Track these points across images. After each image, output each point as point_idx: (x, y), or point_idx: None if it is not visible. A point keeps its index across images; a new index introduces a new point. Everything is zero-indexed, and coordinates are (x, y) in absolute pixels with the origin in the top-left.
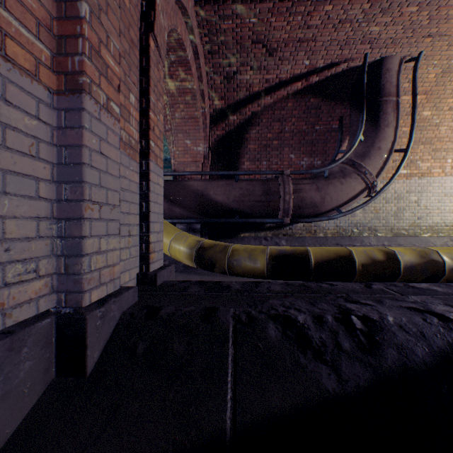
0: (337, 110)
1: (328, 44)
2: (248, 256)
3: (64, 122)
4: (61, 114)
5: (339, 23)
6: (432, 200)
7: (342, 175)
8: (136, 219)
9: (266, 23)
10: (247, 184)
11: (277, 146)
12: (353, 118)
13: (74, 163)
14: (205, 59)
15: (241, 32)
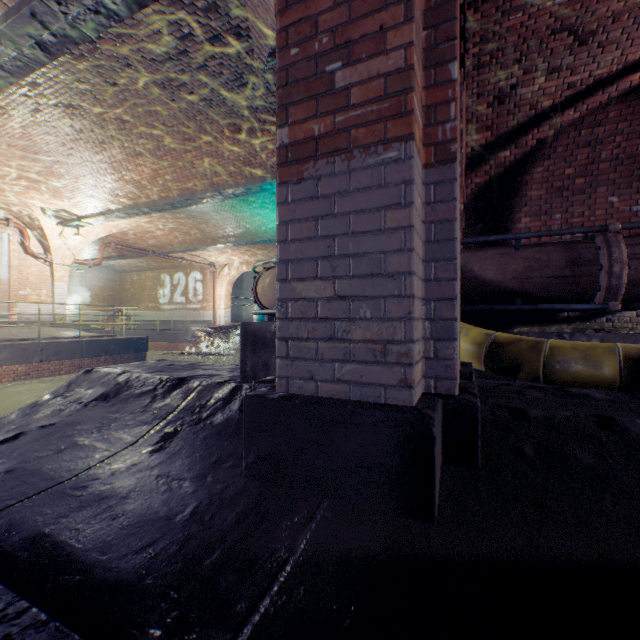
0: None
1: None
2: (582, 357)
3: (432, 196)
4: (429, 188)
5: None
6: None
7: None
8: None
9: None
10: (535, 251)
11: (583, 187)
12: None
13: (444, 240)
14: (466, 78)
15: (535, 24)
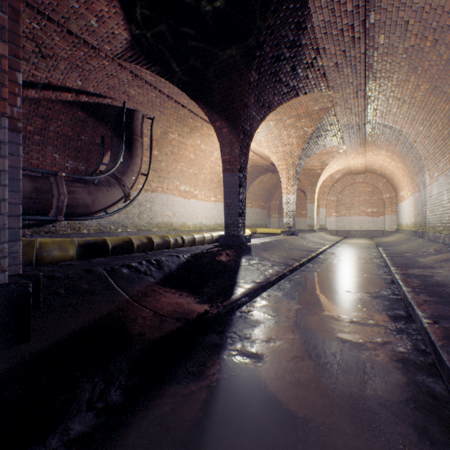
0: (102, 129)
1: (100, 81)
2: (60, 247)
3: None
4: None
5: (112, 75)
6: (158, 208)
7: (109, 184)
8: None
9: (50, 36)
10: None
11: (40, 142)
12: (115, 142)
13: (14, 179)
14: None
15: None
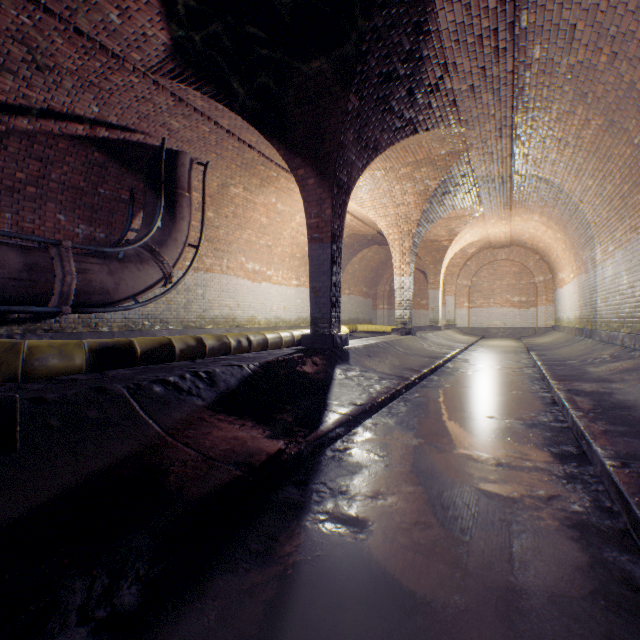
0: (130, 179)
1: (127, 107)
2: (60, 353)
3: None
4: None
5: (144, 99)
6: (215, 295)
7: (141, 260)
8: None
9: (48, 36)
10: None
11: (36, 197)
12: (150, 198)
13: None
14: None
15: None
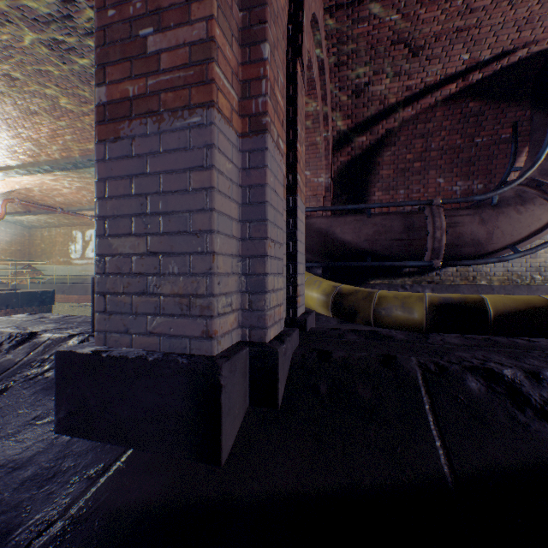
0: (510, 113)
1: (499, 28)
2: (400, 304)
3: (247, 163)
4: (245, 155)
5: None
6: None
7: (520, 201)
8: (284, 259)
9: (412, 16)
10: (382, 219)
11: (419, 170)
12: (536, 122)
13: (257, 202)
14: (330, 73)
15: (378, 34)
